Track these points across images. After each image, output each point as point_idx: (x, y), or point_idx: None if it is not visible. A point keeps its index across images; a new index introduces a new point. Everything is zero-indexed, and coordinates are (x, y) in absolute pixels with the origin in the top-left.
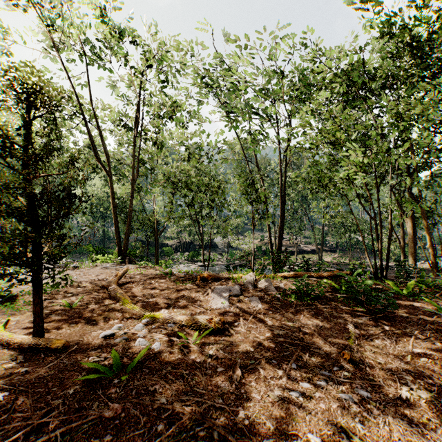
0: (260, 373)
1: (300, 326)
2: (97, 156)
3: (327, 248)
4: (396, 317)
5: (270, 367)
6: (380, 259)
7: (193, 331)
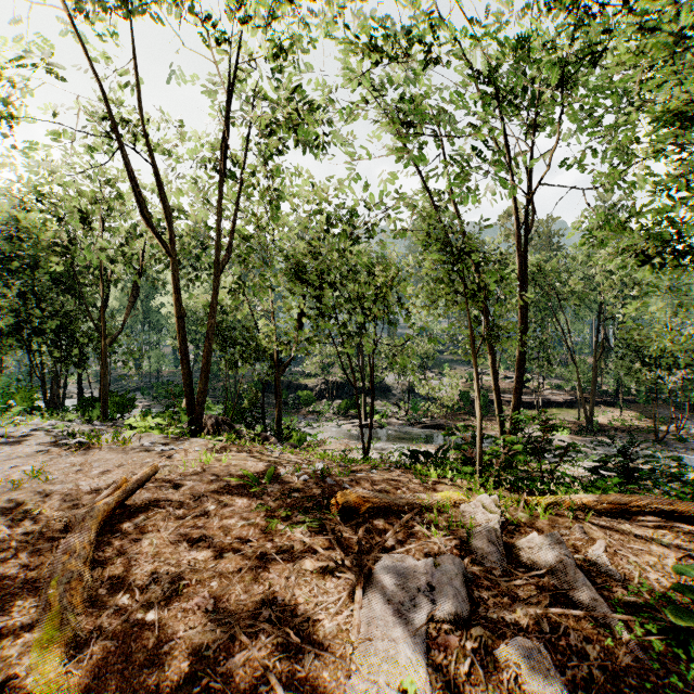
0: None
1: None
2: (143, 215)
3: (597, 397)
4: None
5: None
6: None
7: None
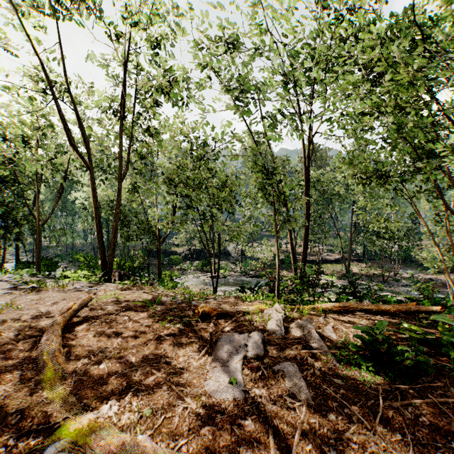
0: None
1: None
2: (73, 142)
3: (353, 257)
4: None
5: None
6: None
7: None
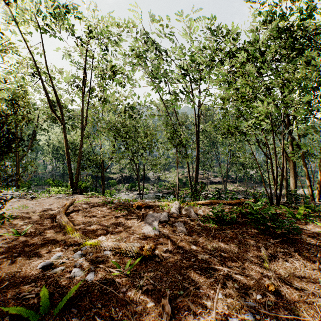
0: (189, 307)
1: (220, 250)
2: (53, 108)
3: (230, 180)
4: (296, 239)
5: (198, 298)
6: (276, 189)
7: (127, 258)
